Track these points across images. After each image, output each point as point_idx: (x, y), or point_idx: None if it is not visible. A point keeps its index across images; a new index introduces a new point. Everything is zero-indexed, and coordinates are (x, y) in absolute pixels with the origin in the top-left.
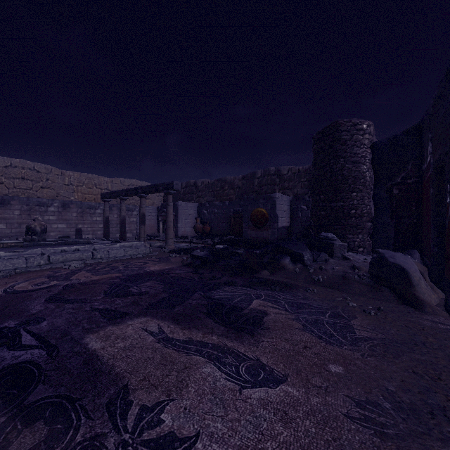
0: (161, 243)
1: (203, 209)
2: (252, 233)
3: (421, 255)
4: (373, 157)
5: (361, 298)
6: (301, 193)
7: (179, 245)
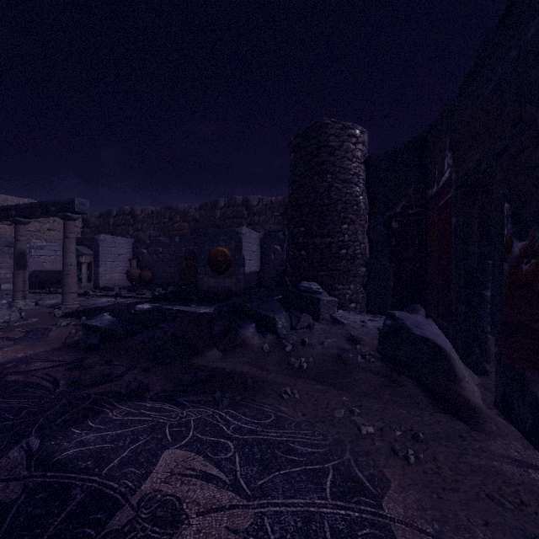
0: (58, 300)
1: (141, 247)
2: (211, 281)
3: (426, 311)
4: (367, 176)
5: (374, 404)
6: (275, 230)
7: (96, 301)
